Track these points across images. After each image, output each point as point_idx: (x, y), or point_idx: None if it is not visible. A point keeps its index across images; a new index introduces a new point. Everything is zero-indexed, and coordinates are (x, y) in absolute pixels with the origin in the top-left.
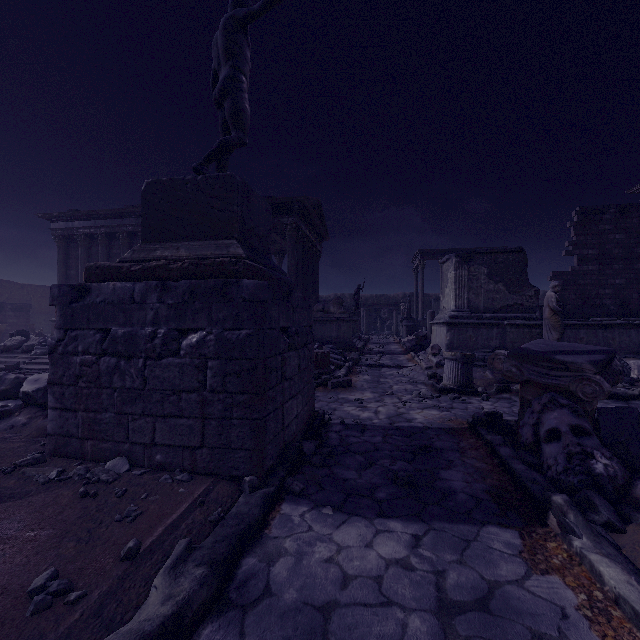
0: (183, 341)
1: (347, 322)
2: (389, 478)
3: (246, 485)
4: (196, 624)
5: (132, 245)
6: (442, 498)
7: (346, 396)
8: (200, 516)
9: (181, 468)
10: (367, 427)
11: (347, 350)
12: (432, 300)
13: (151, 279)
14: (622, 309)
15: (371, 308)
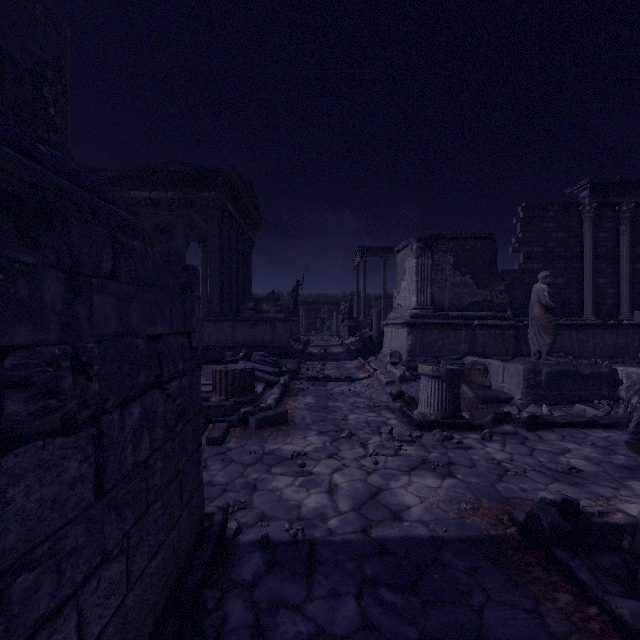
0: None
1: (284, 322)
2: None
3: None
4: None
5: None
6: None
7: (278, 446)
8: None
9: None
10: (318, 552)
11: (284, 356)
12: (372, 299)
13: None
14: (563, 309)
15: (310, 307)
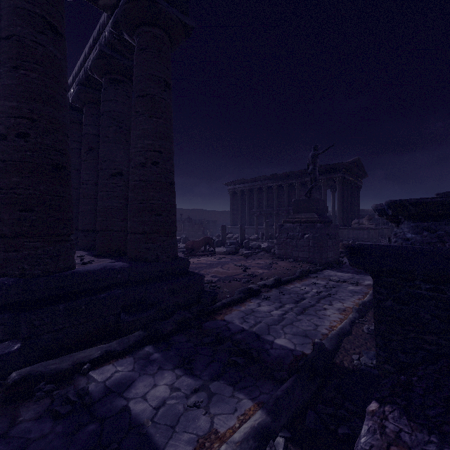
0: (304, 236)
1: (374, 230)
2: (354, 271)
3: (318, 265)
4: (312, 273)
5: (259, 193)
6: (366, 274)
7: None
8: (310, 266)
9: (304, 262)
10: None
11: None
12: None
13: (297, 223)
14: None
15: None
